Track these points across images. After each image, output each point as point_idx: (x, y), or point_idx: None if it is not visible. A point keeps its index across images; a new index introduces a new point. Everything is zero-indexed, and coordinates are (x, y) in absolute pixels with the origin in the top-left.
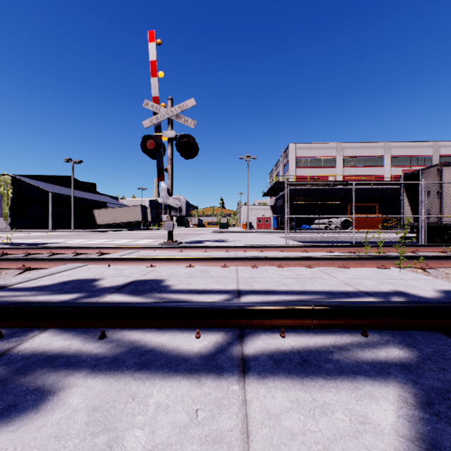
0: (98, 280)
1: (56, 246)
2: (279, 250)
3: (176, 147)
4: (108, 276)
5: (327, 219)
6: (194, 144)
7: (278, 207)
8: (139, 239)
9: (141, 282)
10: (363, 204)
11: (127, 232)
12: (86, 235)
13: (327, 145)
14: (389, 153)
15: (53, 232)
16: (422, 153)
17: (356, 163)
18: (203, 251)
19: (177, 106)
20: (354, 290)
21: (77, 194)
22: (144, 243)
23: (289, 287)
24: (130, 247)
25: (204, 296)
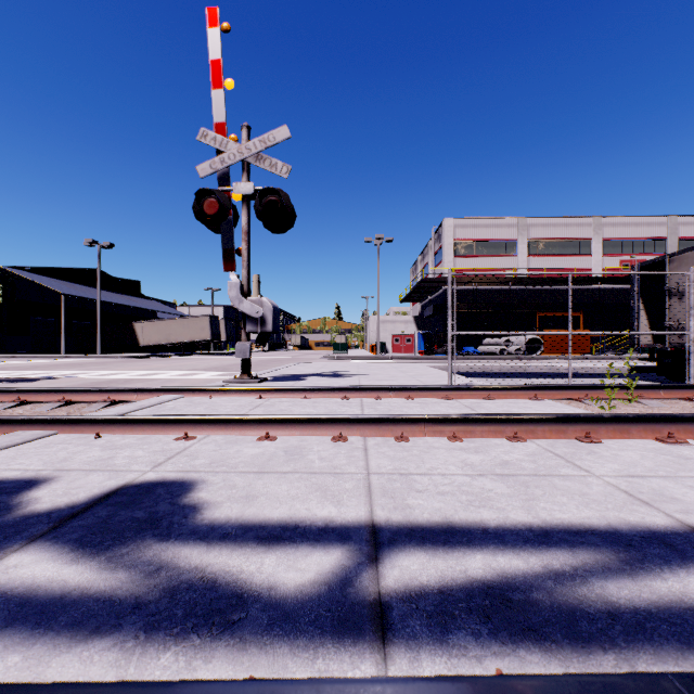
0: (38, 483)
1: (29, 389)
2: (441, 395)
3: (256, 211)
4: (72, 470)
5: (503, 337)
6: (287, 206)
7: (426, 319)
8: (200, 370)
9: (136, 494)
10: (560, 313)
11: (186, 358)
12: (117, 364)
13: (503, 221)
14: (599, 235)
15: (67, 359)
16: (651, 235)
17: (548, 250)
18: (300, 398)
19: (258, 140)
20: (671, 525)
21: (107, 298)
22: (207, 378)
23: (499, 510)
24: (166, 390)
25: (277, 555)
